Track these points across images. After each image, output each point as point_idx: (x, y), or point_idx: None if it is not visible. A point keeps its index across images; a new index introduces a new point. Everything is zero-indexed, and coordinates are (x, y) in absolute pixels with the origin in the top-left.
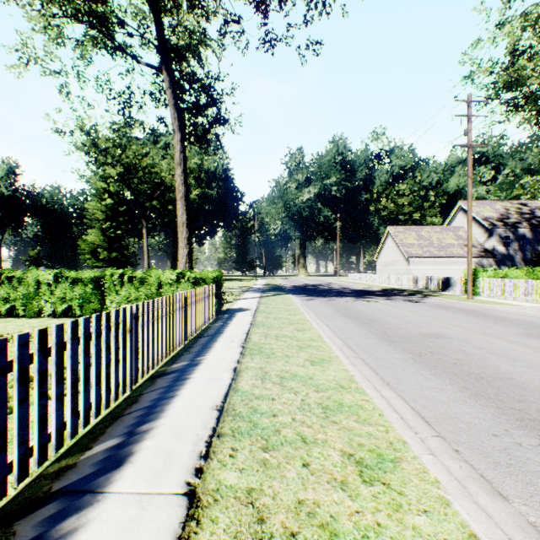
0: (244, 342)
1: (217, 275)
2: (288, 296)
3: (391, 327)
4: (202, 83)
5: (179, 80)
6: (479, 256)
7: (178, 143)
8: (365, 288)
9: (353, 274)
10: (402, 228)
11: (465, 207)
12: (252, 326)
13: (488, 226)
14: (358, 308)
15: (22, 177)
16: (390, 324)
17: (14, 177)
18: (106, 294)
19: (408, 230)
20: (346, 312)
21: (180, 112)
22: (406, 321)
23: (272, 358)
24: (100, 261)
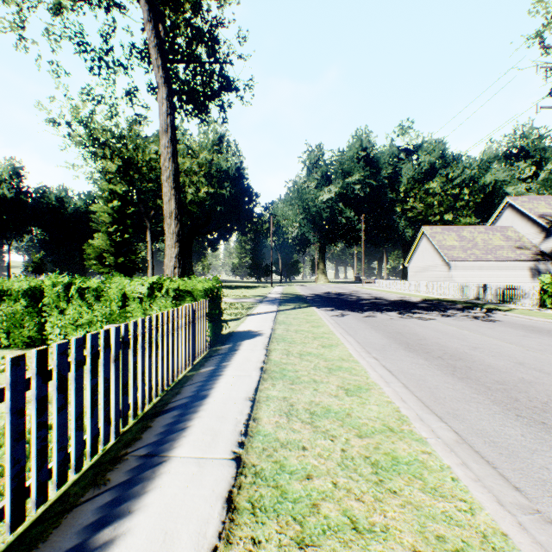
0: (242, 439)
1: (213, 285)
2: (312, 310)
3: (507, 380)
4: (199, 28)
5: (169, 27)
6: (535, 260)
7: (163, 102)
8: (401, 297)
9: (380, 281)
10: (440, 228)
11: (514, 204)
12: (263, 378)
13: (547, 224)
14: (415, 331)
15: (26, 179)
16: (497, 370)
17: (18, 179)
18: (45, 313)
19: (447, 231)
20: (403, 340)
21: (165, 58)
22: (518, 363)
23: (315, 542)
24: (107, 266)
